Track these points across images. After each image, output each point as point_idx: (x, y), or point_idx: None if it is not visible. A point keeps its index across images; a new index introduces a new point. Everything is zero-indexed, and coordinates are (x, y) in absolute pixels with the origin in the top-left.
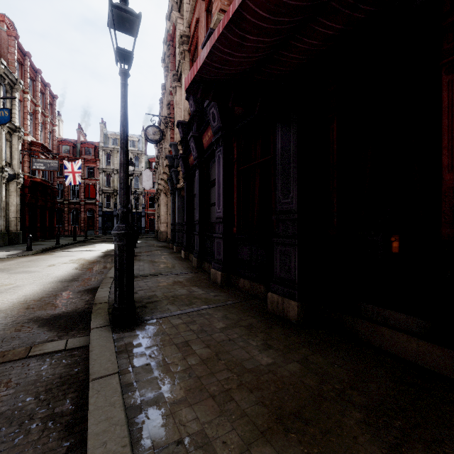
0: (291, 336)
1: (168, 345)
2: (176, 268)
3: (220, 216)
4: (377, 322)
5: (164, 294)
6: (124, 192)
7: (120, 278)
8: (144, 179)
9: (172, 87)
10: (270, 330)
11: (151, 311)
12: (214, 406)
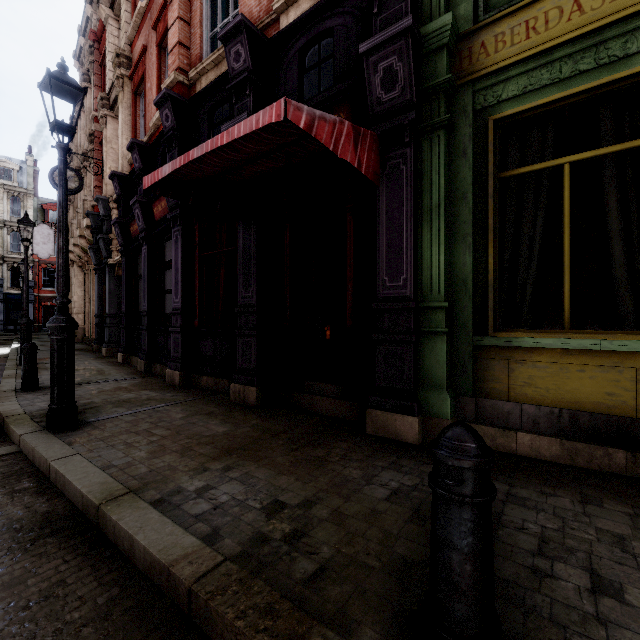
0: (248, 415)
1: (126, 433)
2: (114, 374)
3: (178, 307)
4: (315, 394)
5: (106, 400)
6: (64, 281)
7: (59, 376)
8: (37, 240)
9: (100, 115)
10: (230, 413)
11: (94, 414)
12: (177, 455)
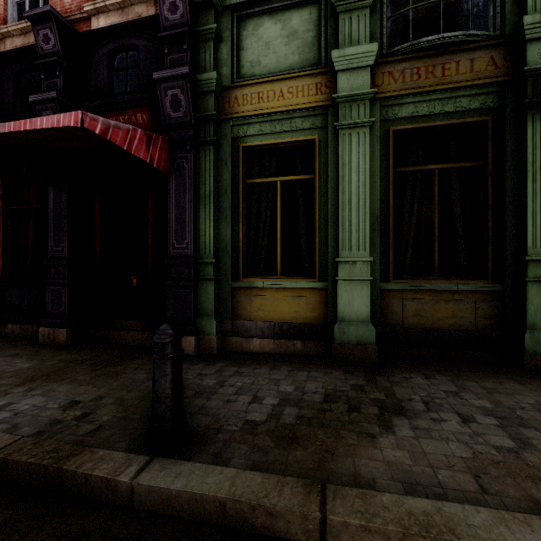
0: (57, 352)
1: None
2: None
3: None
4: (123, 329)
5: None
6: None
7: None
8: None
9: None
10: (38, 353)
11: None
12: None
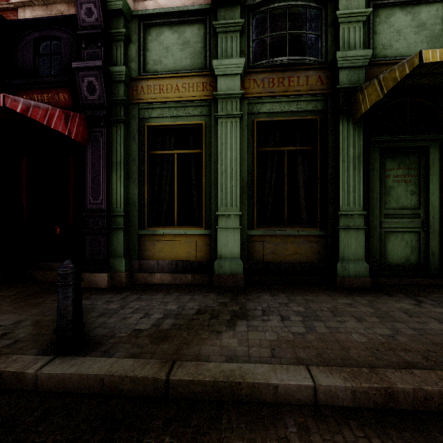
0: None
1: None
2: None
3: None
4: (47, 270)
5: None
6: None
7: None
8: None
9: None
10: None
11: None
12: None
